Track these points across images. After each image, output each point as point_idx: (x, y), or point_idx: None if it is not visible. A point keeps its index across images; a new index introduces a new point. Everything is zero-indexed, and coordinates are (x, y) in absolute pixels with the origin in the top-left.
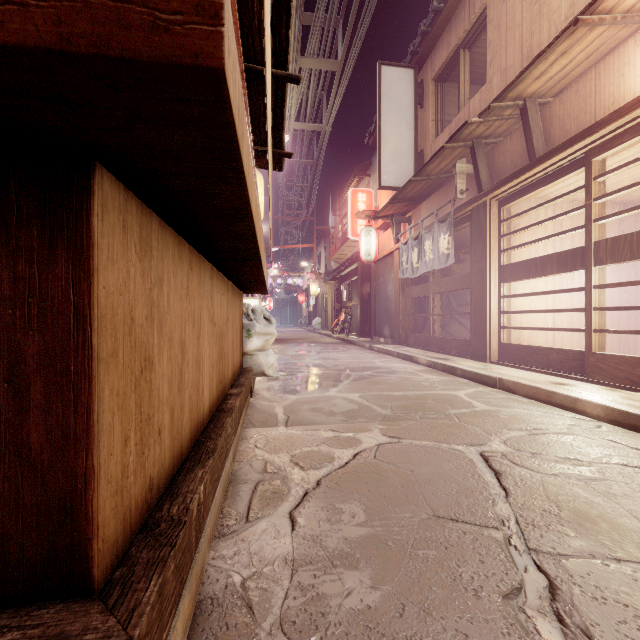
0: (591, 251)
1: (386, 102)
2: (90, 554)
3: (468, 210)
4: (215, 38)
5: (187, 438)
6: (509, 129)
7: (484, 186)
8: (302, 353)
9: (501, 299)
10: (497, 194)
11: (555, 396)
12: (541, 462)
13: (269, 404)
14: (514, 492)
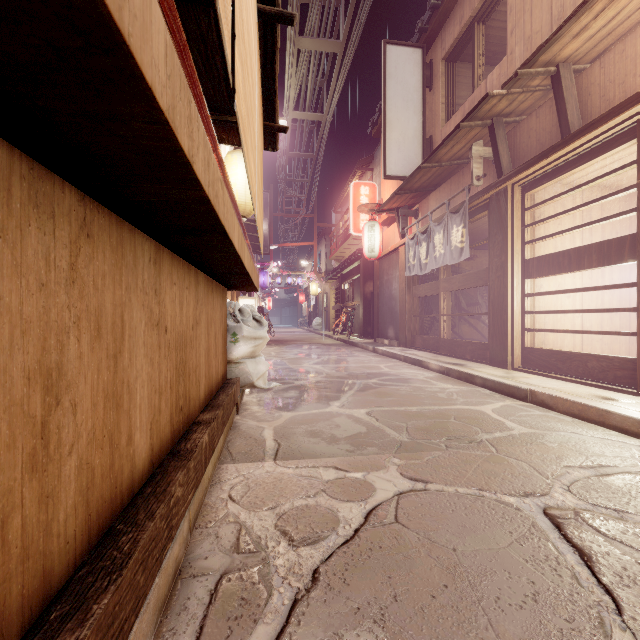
0: None
1: (392, 84)
2: None
3: (485, 198)
4: None
5: (72, 544)
6: (534, 105)
7: (505, 170)
8: (301, 356)
9: (525, 297)
10: (521, 178)
11: (609, 416)
12: (638, 529)
13: (257, 425)
14: (627, 600)
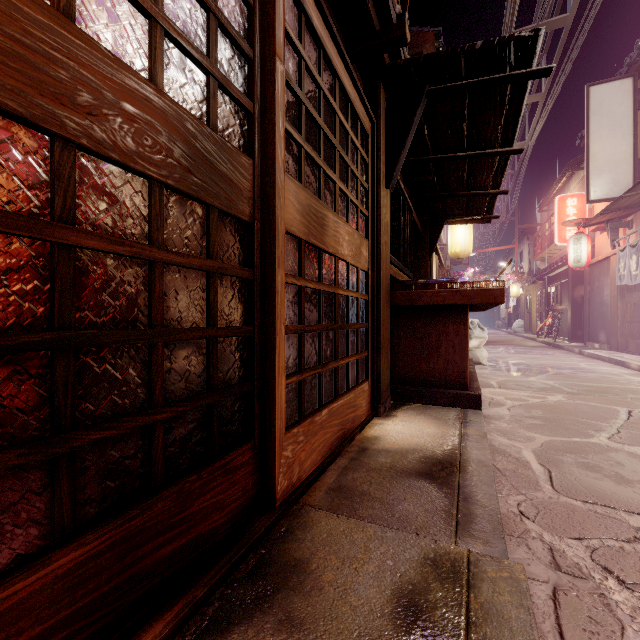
0: None
1: (596, 120)
2: (467, 383)
3: None
4: (503, 299)
5: None
6: None
7: None
8: (504, 354)
9: None
10: None
11: None
12: None
13: (485, 380)
14: (633, 420)
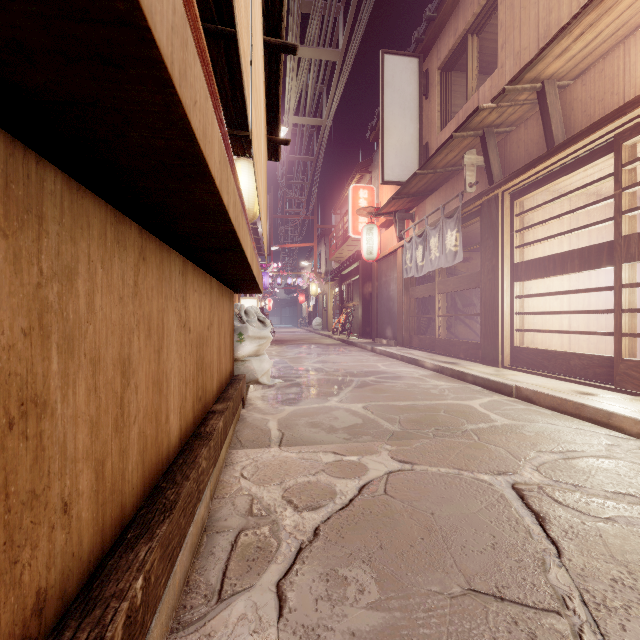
0: (621, 246)
1: (389, 93)
2: None
3: (478, 204)
4: None
5: (135, 490)
6: (523, 117)
7: (495, 178)
8: (301, 356)
9: (514, 299)
10: (510, 186)
11: (584, 409)
12: (589, 499)
13: (262, 417)
14: (567, 548)
